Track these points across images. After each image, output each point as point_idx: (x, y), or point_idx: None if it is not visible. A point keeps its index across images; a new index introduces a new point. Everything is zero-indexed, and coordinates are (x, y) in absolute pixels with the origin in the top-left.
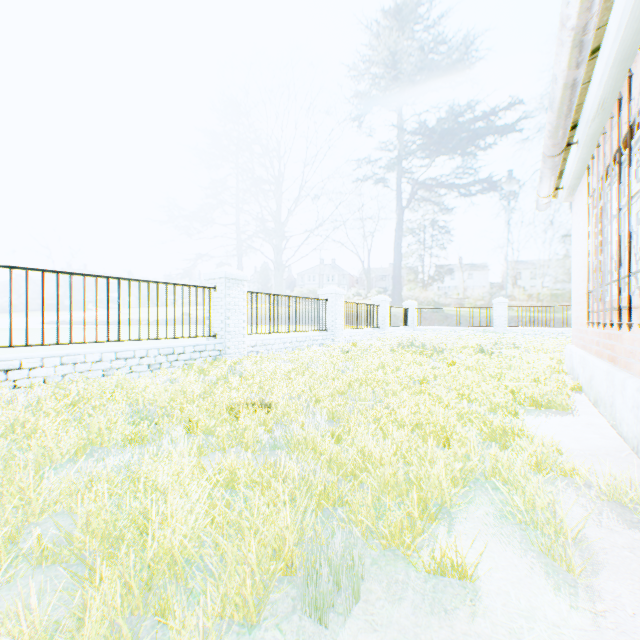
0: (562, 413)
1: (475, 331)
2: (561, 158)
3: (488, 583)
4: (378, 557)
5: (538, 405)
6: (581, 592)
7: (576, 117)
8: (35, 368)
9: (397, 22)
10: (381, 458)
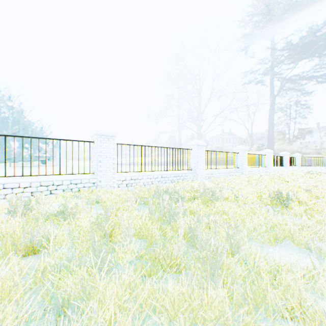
0: None
1: None
2: None
3: None
4: None
5: None
6: None
7: None
8: (214, 174)
9: (279, 2)
10: None
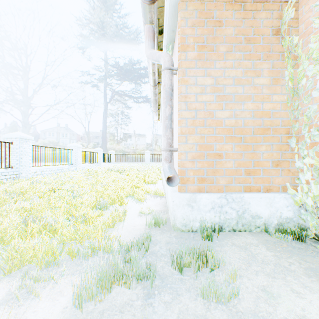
0: (154, 184)
1: (139, 164)
2: (157, 112)
3: (129, 204)
4: (110, 206)
5: (149, 183)
6: (143, 203)
7: (159, 103)
8: None
9: (105, 13)
10: (108, 193)
